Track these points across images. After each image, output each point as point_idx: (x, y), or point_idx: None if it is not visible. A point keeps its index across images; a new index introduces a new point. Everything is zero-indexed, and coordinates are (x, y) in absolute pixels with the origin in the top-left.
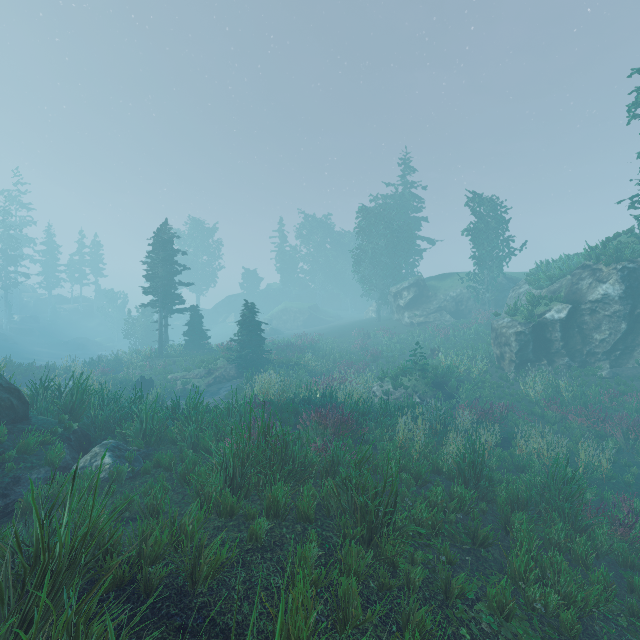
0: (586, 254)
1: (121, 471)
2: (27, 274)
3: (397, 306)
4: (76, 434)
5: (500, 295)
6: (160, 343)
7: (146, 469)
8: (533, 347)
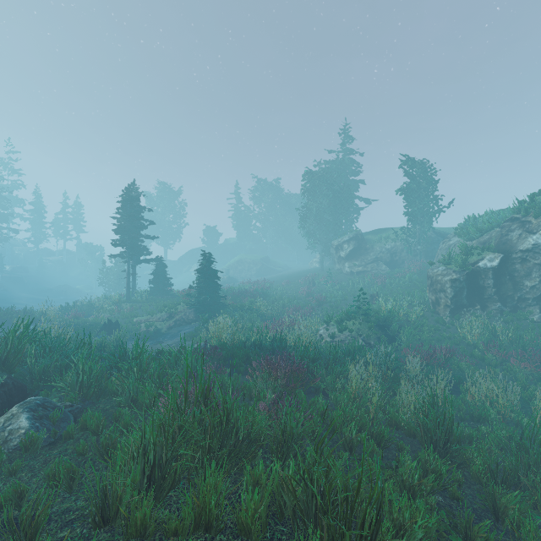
0: (515, 208)
1: (36, 438)
2: (16, 230)
3: (338, 257)
4: (5, 387)
5: (430, 247)
6: (128, 290)
7: (69, 433)
8: (467, 293)
